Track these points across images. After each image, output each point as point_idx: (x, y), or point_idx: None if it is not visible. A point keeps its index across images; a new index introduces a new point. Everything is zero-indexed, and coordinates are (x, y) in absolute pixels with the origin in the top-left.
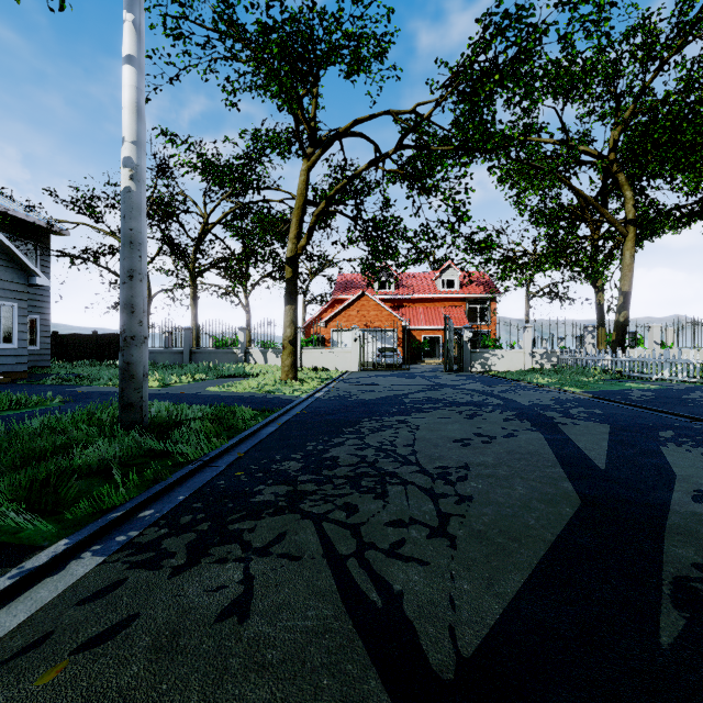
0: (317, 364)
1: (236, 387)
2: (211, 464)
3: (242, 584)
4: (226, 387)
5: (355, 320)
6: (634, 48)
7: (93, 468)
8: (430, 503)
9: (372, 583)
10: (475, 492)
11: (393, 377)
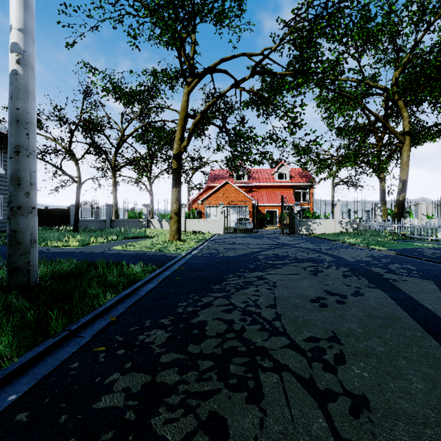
0: (196, 228)
1: (135, 246)
2: (78, 332)
3: None
4: (128, 246)
5: (221, 199)
6: (412, 13)
7: None
8: (318, 414)
9: None
10: (365, 388)
11: (248, 238)
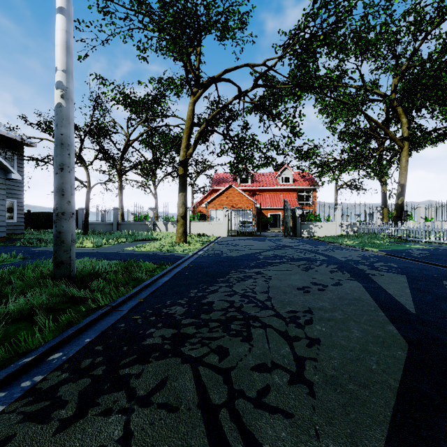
0: (201, 231)
1: (145, 247)
2: (117, 308)
3: (120, 444)
4: (138, 247)
5: (225, 203)
6: (409, 24)
7: (24, 313)
8: (286, 346)
9: (243, 442)
10: (321, 335)
11: (250, 240)
